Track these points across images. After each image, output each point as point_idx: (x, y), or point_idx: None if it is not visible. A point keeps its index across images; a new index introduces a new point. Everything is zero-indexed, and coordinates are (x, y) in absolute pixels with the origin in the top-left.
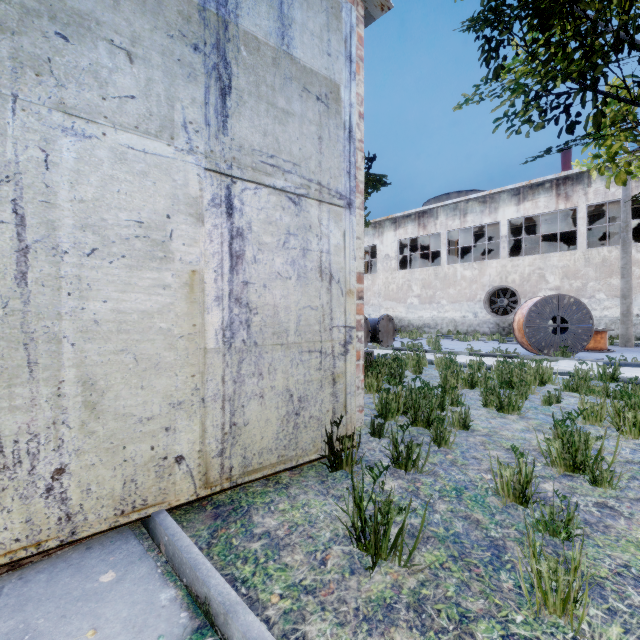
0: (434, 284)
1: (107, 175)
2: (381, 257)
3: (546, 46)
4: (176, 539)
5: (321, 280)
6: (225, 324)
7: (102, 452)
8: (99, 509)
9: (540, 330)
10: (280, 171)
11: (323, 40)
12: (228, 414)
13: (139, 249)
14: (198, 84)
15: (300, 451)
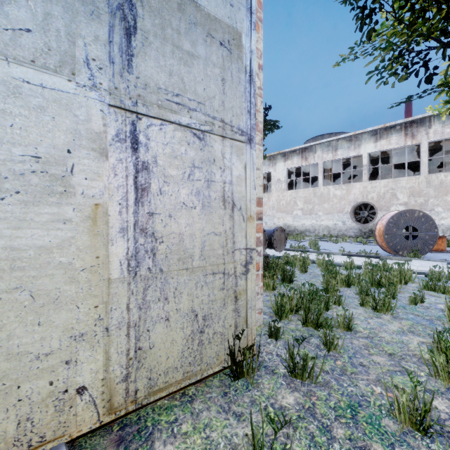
0: (313, 200)
1: None
2: (274, 181)
3: (411, 11)
4: None
5: (224, 208)
6: (130, 254)
7: None
8: None
9: (396, 236)
10: (185, 109)
11: None
12: (133, 340)
13: (36, 184)
14: (101, 22)
15: (204, 365)
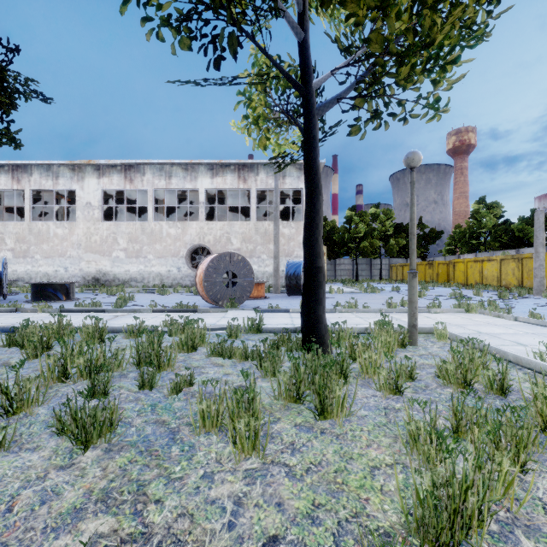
0: (141, 239)
1: None
2: (81, 204)
3: None
4: None
5: None
6: None
7: None
8: None
9: (216, 284)
10: None
11: None
12: None
13: None
14: None
15: None
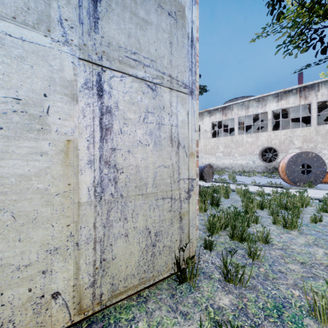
0: (231, 145)
1: None
2: (202, 131)
3: None
4: None
5: (171, 146)
6: (96, 182)
7: None
8: None
9: (295, 172)
10: (141, 65)
11: None
12: (99, 252)
13: (17, 122)
14: None
15: (156, 272)
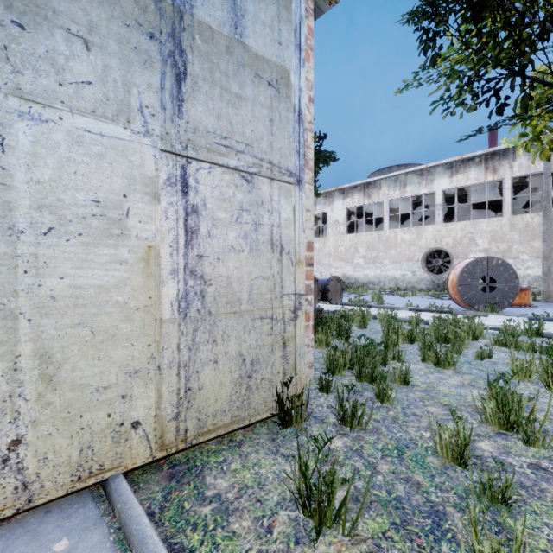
0: (377, 246)
1: (64, 157)
2: (331, 223)
3: (478, 36)
4: (128, 507)
5: (272, 252)
6: (180, 295)
7: (59, 422)
8: (56, 476)
9: (471, 288)
10: (233, 151)
11: (274, 30)
12: (183, 380)
13: (96, 227)
14: (154, 70)
15: (252, 411)
